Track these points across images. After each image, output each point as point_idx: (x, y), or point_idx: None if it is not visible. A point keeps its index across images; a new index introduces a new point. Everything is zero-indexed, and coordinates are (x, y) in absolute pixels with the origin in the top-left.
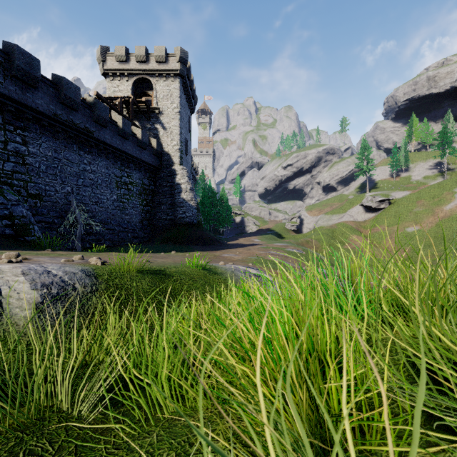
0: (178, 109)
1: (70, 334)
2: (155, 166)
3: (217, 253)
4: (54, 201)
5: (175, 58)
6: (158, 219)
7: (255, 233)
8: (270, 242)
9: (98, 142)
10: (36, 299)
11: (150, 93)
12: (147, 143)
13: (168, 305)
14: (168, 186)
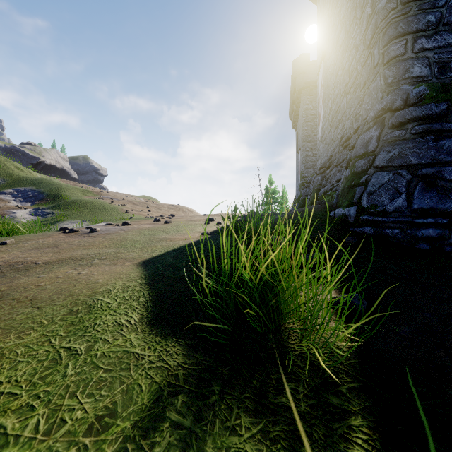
0: None
1: None
2: None
3: None
4: None
5: None
6: None
7: None
8: None
9: None
10: None
11: None
12: None
13: None
14: None
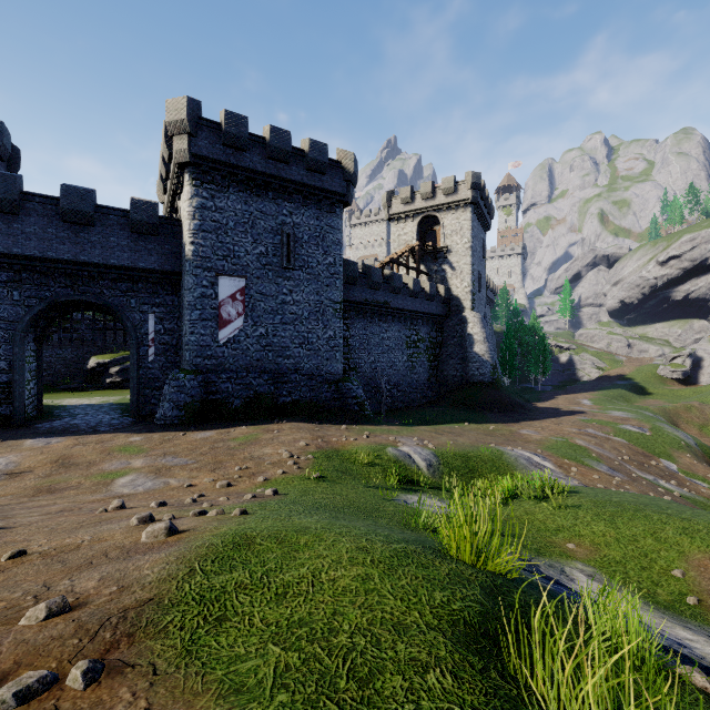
0: (470, 244)
1: (439, 479)
2: (442, 315)
3: (514, 428)
4: (364, 371)
5: (465, 185)
6: (447, 375)
7: (591, 383)
8: (606, 408)
9: (393, 310)
10: (425, 465)
11: (436, 229)
12: (435, 295)
13: (471, 475)
14: (457, 337)
